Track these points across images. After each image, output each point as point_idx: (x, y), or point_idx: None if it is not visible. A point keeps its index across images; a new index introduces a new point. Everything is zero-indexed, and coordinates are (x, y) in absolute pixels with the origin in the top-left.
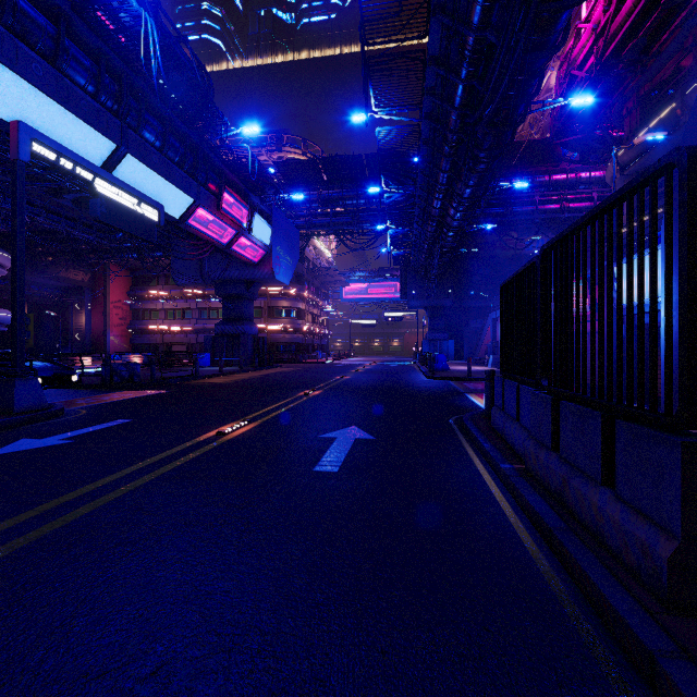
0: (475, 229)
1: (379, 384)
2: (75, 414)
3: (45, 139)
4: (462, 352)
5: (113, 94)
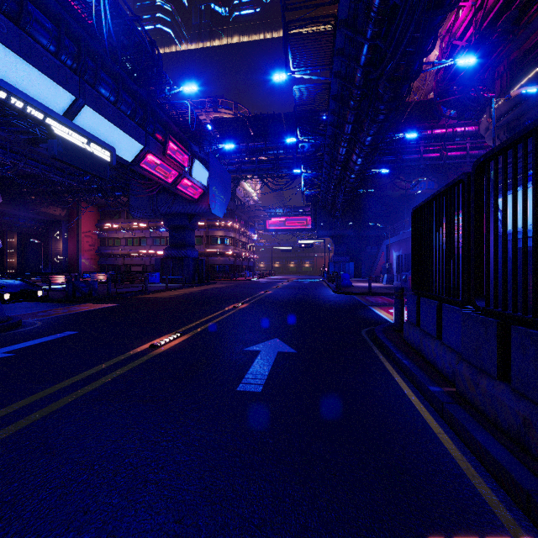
0: (372, 173)
1: (296, 298)
2: (31, 326)
3: (4, 85)
4: (360, 271)
5: (72, 54)
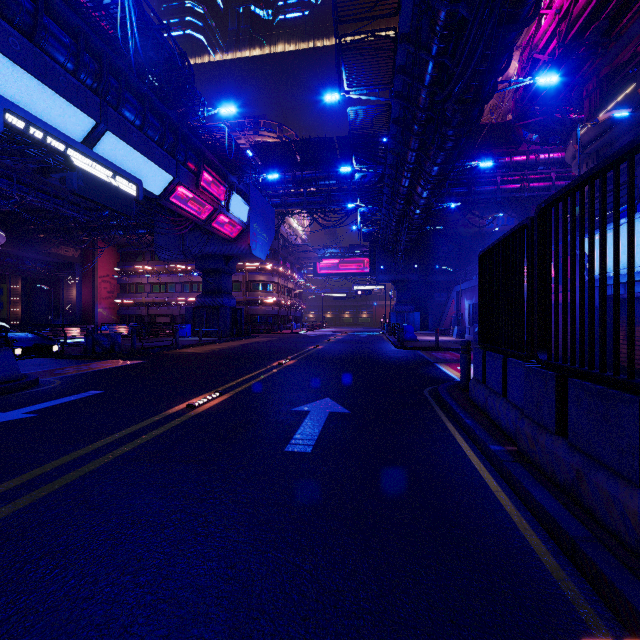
0: (440, 207)
1: (351, 354)
2: (49, 385)
3: (19, 111)
4: (427, 323)
5: (93, 72)
